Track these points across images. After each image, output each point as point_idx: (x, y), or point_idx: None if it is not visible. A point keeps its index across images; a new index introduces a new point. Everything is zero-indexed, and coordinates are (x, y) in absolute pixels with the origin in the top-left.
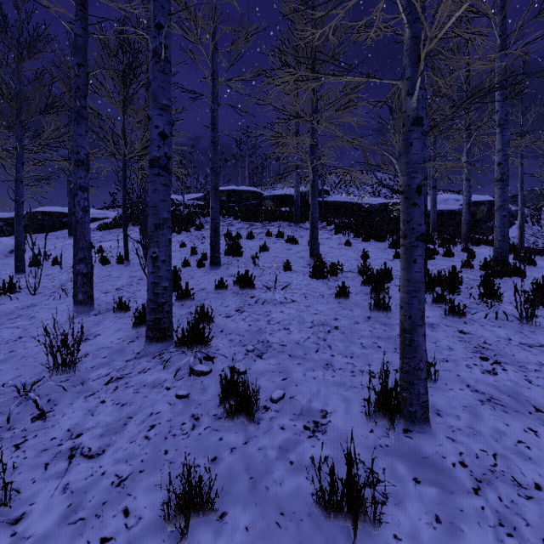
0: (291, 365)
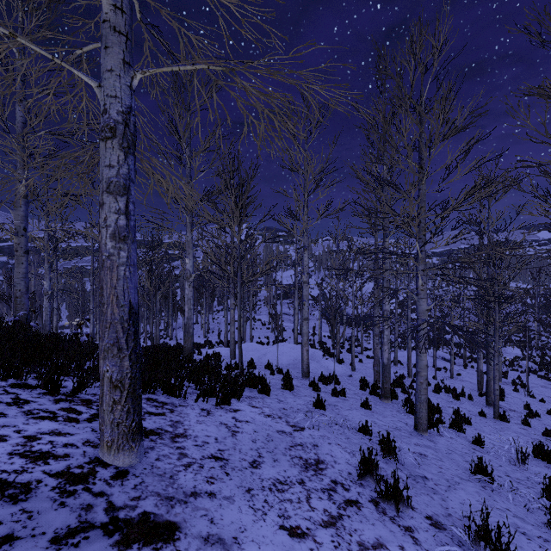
0: (524, 433)
